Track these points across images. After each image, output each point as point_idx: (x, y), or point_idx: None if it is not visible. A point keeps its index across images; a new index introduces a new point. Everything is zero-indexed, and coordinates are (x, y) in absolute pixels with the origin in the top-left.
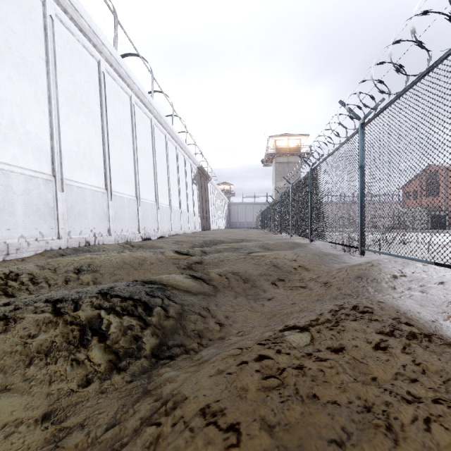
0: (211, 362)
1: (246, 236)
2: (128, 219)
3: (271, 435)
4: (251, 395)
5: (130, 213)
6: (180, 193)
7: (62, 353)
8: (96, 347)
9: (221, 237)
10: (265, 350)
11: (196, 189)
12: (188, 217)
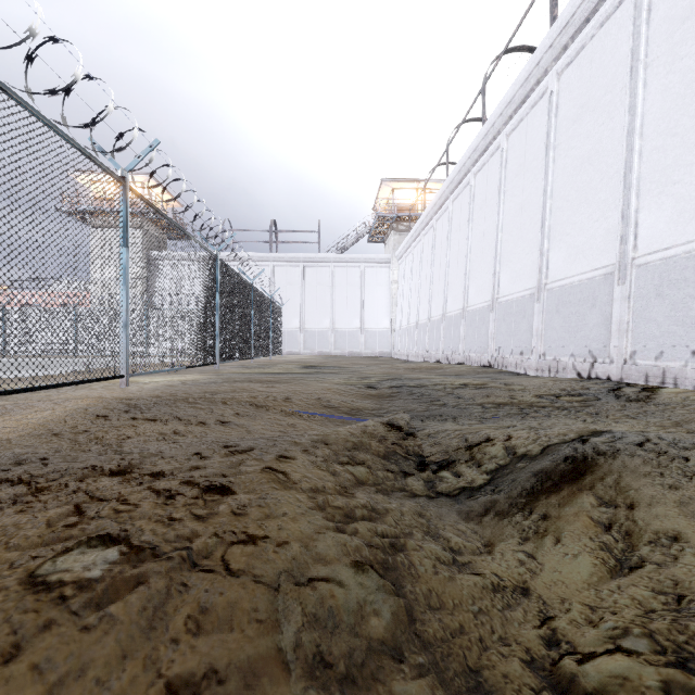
0: (285, 544)
1: None
2: None
3: (239, 471)
4: (242, 493)
5: None
6: None
7: (664, 622)
8: (644, 666)
9: None
10: (191, 528)
11: None
12: None
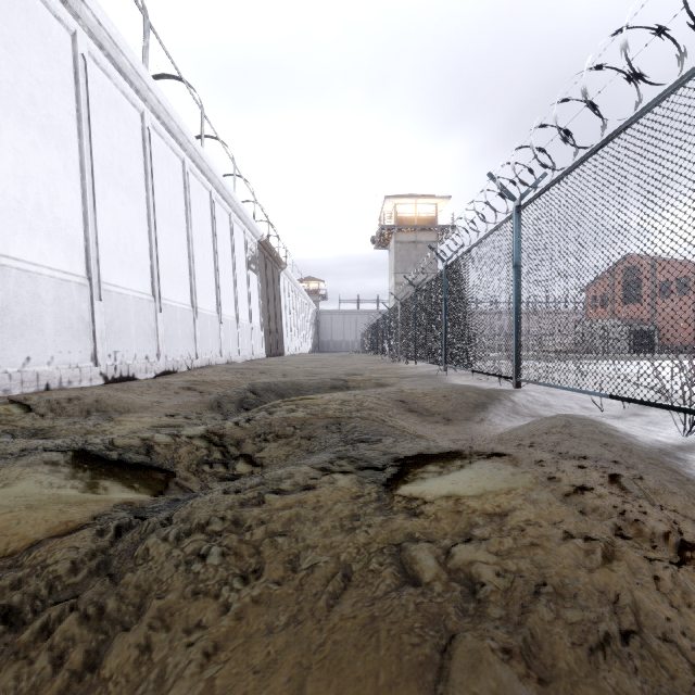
0: None
1: (349, 368)
2: (55, 331)
3: None
4: None
5: (64, 317)
6: (218, 284)
7: None
8: None
9: (300, 371)
10: None
11: (257, 282)
12: (238, 331)
